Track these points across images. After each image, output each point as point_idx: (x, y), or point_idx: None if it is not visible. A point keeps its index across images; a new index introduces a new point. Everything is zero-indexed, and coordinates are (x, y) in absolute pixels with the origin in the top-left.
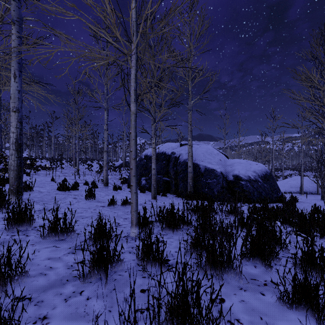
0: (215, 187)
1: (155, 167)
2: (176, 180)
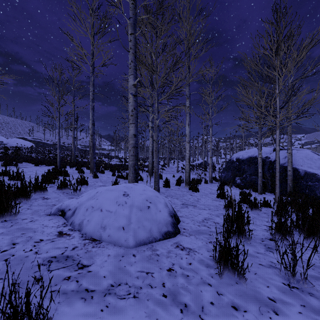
0: (316, 189)
1: (261, 171)
2: (272, 181)
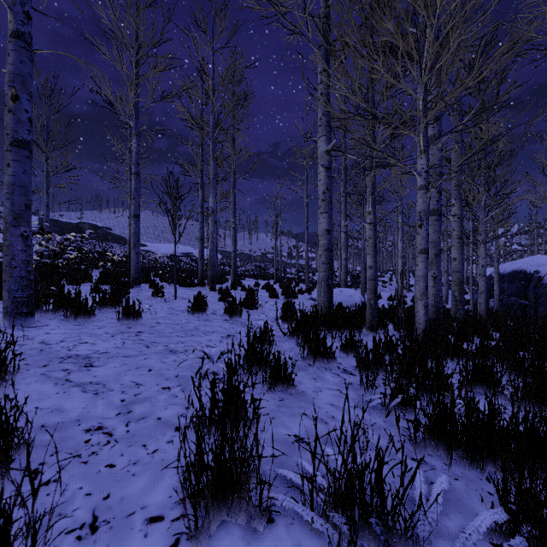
0: None
1: (497, 289)
2: (536, 303)
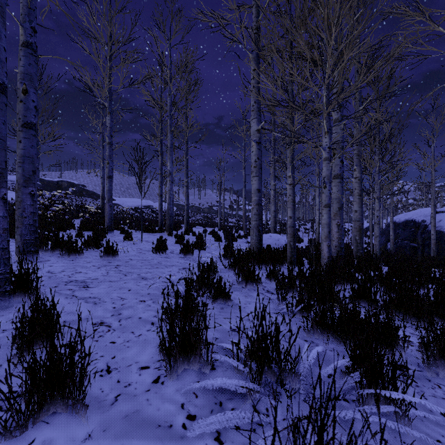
0: None
1: (392, 234)
2: (423, 246)
